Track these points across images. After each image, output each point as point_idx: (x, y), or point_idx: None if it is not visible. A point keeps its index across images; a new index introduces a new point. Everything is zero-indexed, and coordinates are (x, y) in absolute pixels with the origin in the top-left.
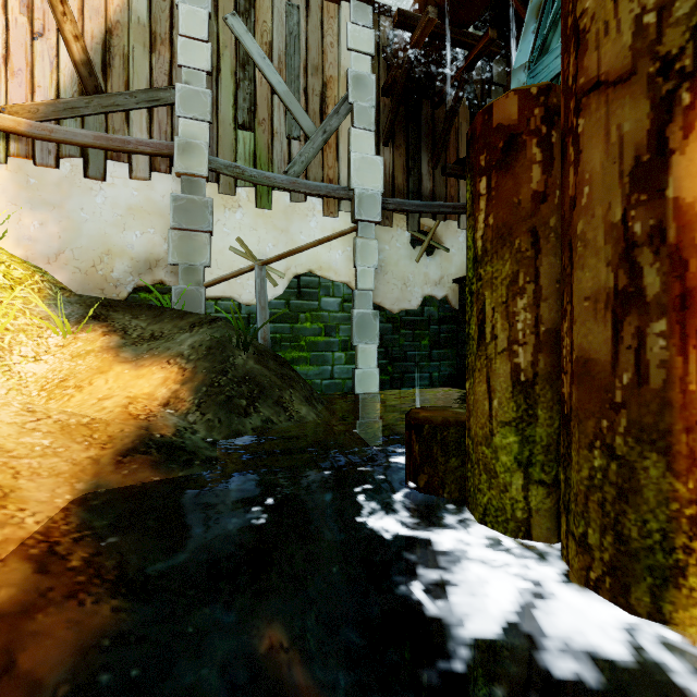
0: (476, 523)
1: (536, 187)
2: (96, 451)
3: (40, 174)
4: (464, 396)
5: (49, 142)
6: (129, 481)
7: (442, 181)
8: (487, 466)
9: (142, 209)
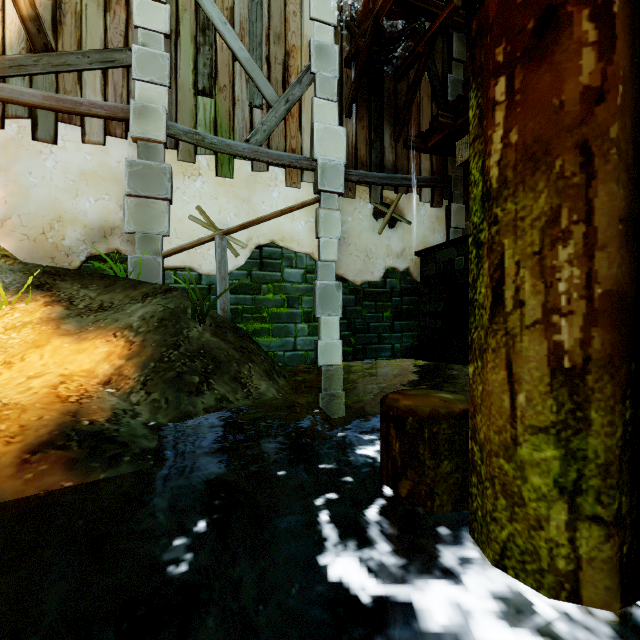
0: (488, 564)
1: (588, 81)
2: None
3: None
4: (426, 368)
5: None
6: (29, 490)
7: (404, 154)
8: (507, 488)
9: (96, 175)
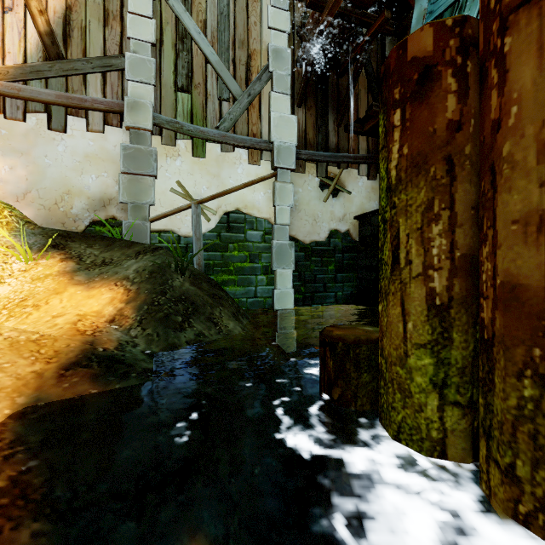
0: (390, 439)
1: (451, 116)
2: (41, 365)
3: (10, 126)
4: (363, 312)
5: (18, 99)
6: (68, 394)
7: (345, 136)
8: (401, 386)
9: (97, 157)
